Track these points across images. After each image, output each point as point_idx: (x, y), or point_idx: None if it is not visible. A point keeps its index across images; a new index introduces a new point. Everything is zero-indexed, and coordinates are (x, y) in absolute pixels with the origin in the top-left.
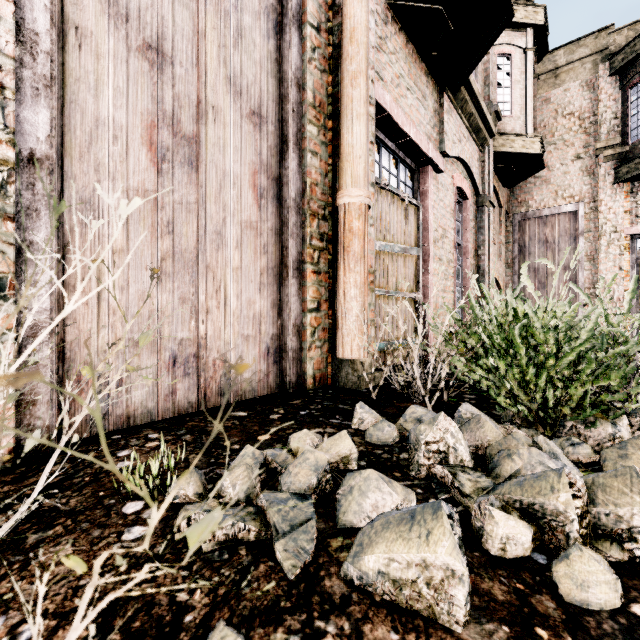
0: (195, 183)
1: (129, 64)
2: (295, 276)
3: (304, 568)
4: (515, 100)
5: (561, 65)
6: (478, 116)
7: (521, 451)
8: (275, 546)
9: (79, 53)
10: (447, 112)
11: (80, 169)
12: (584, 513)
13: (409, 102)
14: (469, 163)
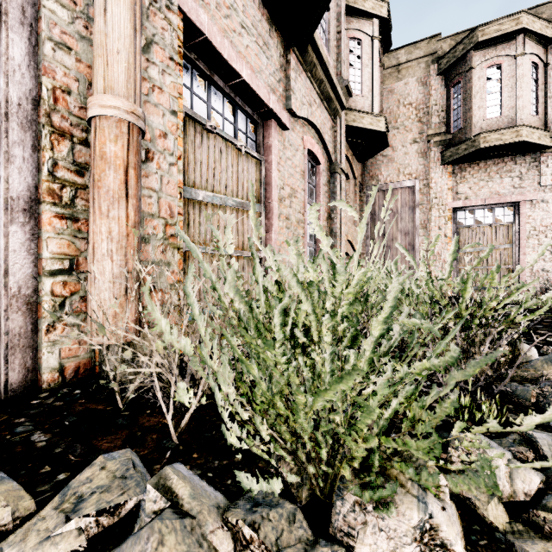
0: None
1: None
2: (19, 221)
3: None
4: (364, 81)
5: (402, 62)
6: (329, 85)
7: None
8: None
9: None
10: (294, 70)
11: None
12: None
13: (245, 42)
14: (320, 129)
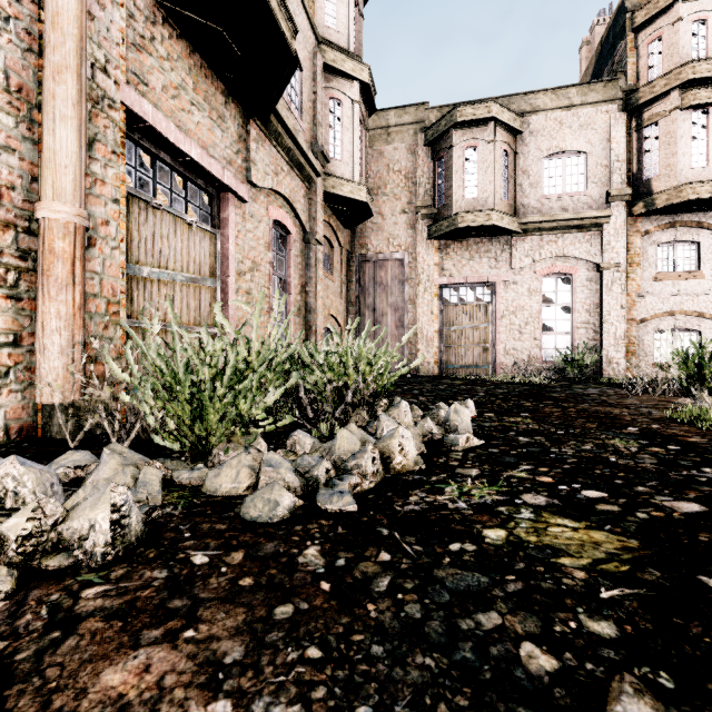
0: None
1: None
2: None
3: None
4: (345, 146)
5: (392, 125)
6: (299, 153)
7: (88, 484)
8: None
9: None
10: (256, 141)
11: None
12: (40, 532)
13: (196, 119)
14: (290, 198)
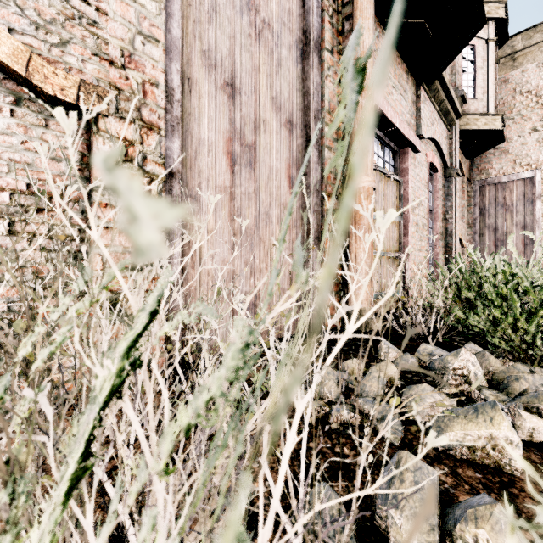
0: (253, 178)
1: (216, 98)
2: (316, 243)
3: (401, 440)
4: (478, 84)
5: (519, 49)
6: (447, 102)
7: (526, 376)
8: (378, 427)
9: (190, 96)
10: (423, 102)
11: (190, 176)
12: None
13: (394, 98)
14: (439, 142)
